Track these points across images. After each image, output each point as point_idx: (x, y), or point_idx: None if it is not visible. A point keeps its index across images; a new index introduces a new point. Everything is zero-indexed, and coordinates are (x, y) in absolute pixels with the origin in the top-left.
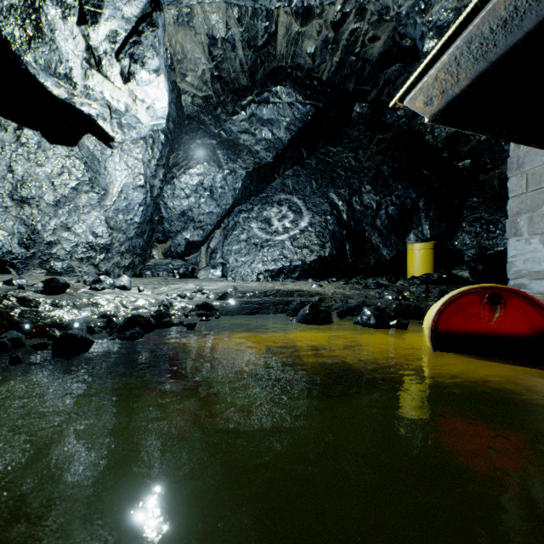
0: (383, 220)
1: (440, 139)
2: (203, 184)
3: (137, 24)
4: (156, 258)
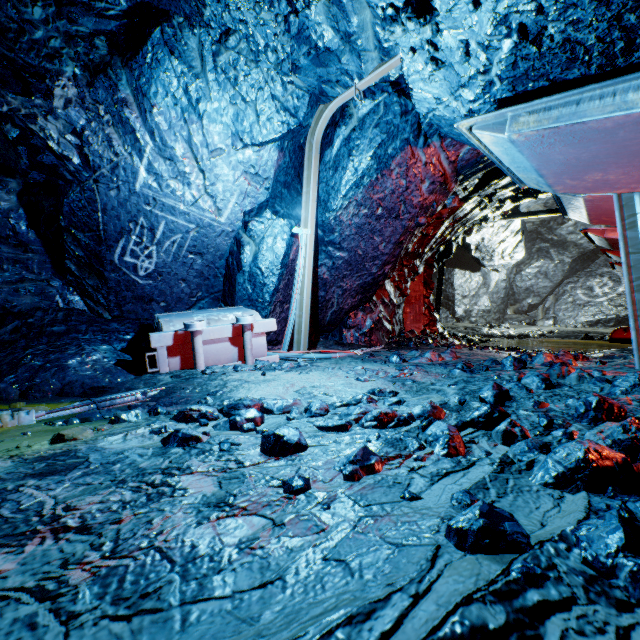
0: None
1: None
2: (540, 271)
3: (516, 244)
4: (509, 314)
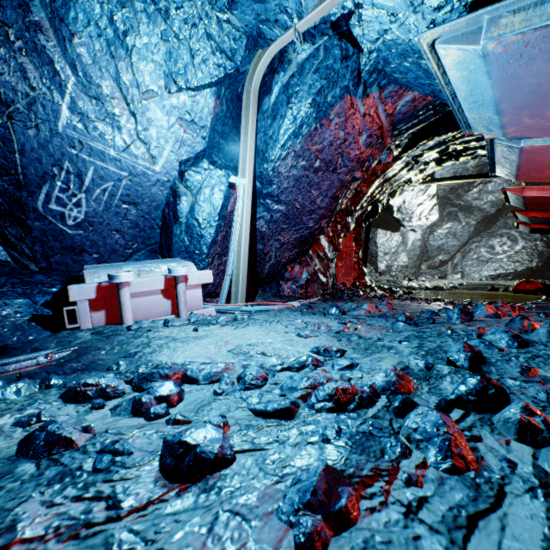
0: None
1: None
2: (449, 232)
3: (431, 207)
4: (423, 269)
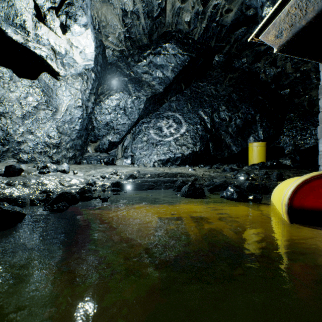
0: (233, 128)
1: (270, 76)
2: (119, 105)
3: None
4: (90, 152)
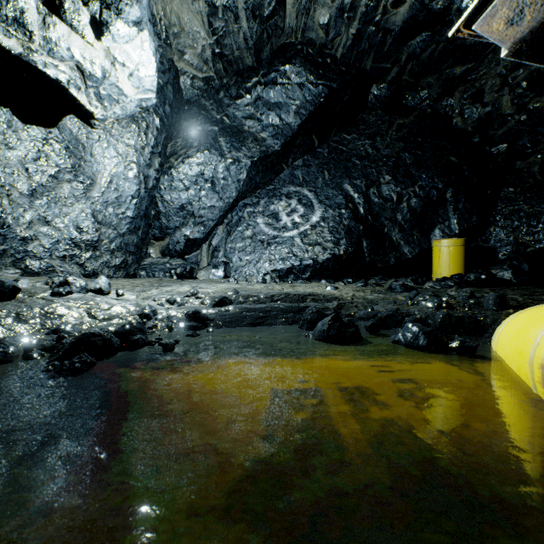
0: (405, 214)
1: (471, 121)
2: (204, 174)
3: None
4: (153, 257)
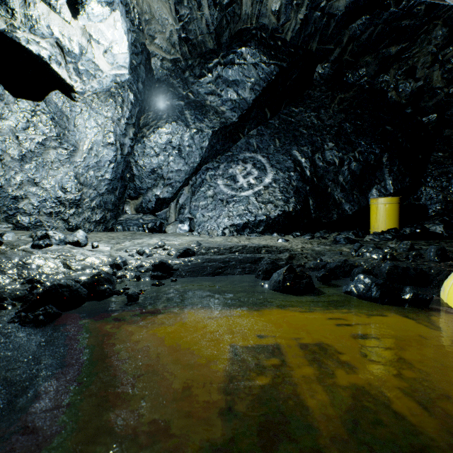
0: (346, 176)
1: (405, 95)
2: (171, 142)
3: None
4: (129, 214)
